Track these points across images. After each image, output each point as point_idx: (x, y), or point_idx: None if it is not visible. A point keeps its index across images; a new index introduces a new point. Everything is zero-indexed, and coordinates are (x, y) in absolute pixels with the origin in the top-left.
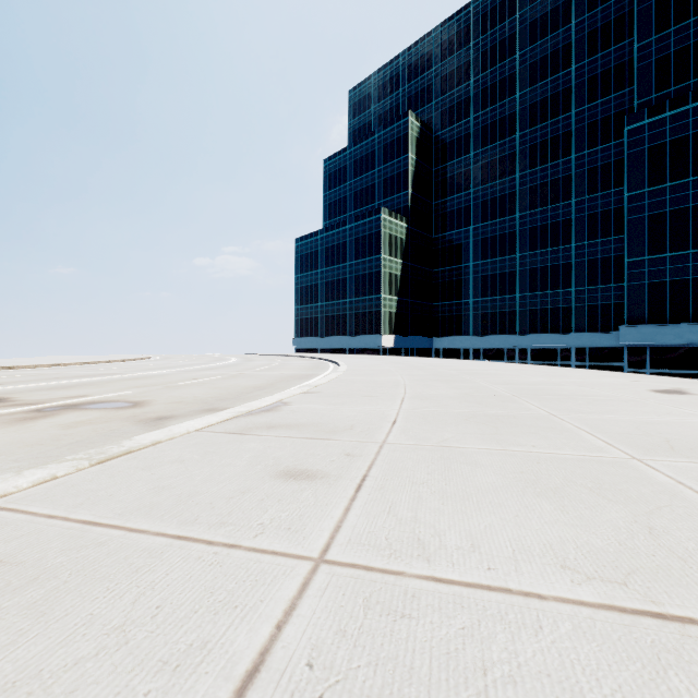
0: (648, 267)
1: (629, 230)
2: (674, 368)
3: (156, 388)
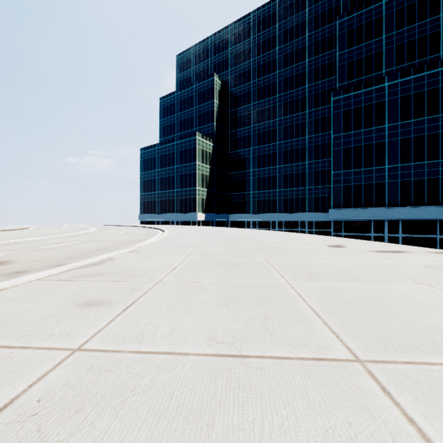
0: (343, 177)
1: (334, 156)
2: (355, 232)
3: (23, 251)
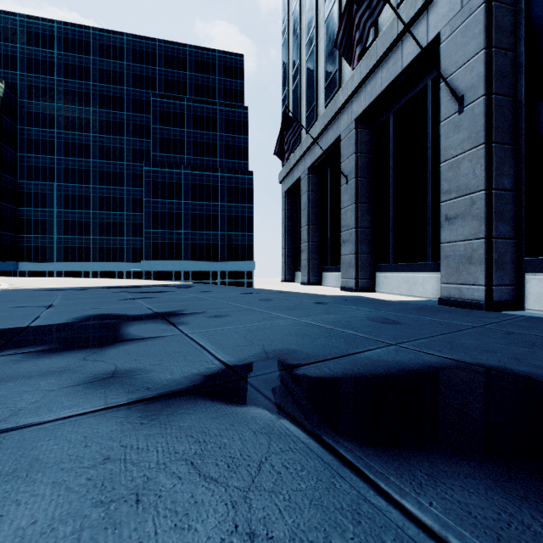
0: (153, 235)
1: (145, 216)
2: (162, 279)
3: None
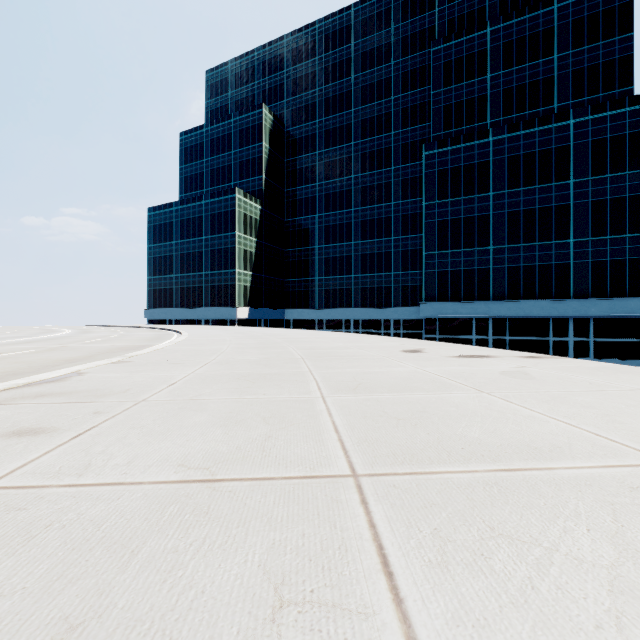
0: (437, 259)
1: (426, 231)
2: (453, 334)
3: None
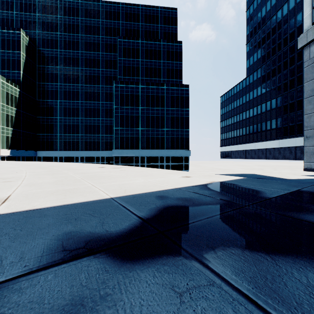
0: (120, 131)
1: (115, 118)
2: (126, 163)
3: None
